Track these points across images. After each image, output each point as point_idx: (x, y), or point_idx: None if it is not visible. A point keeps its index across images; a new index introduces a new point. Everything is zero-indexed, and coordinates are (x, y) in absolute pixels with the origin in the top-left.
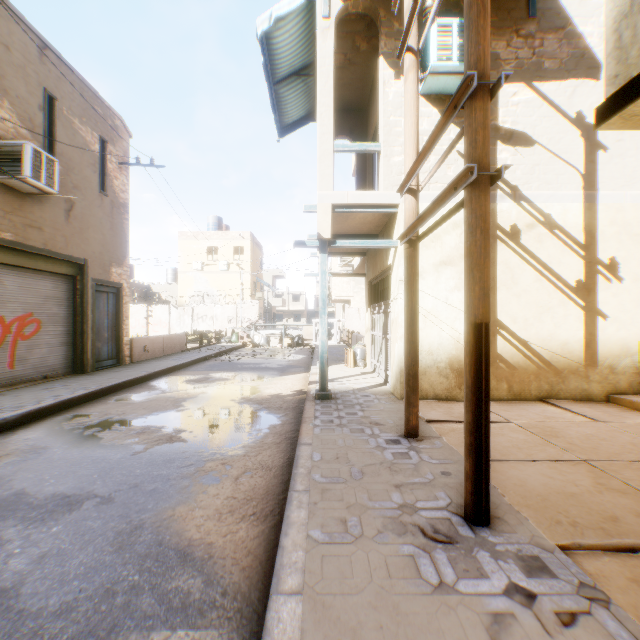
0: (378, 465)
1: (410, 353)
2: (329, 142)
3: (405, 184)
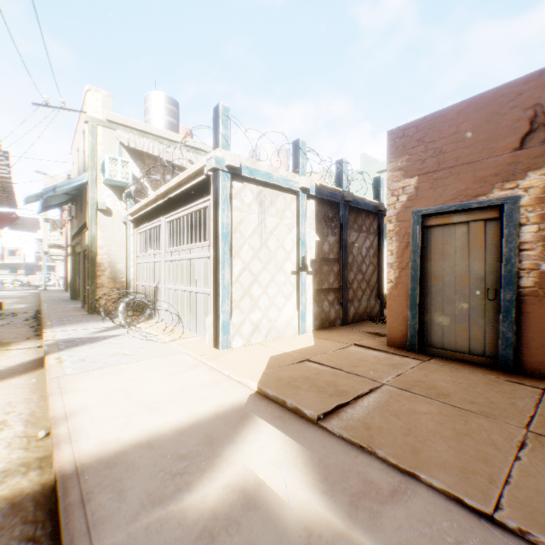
0: (57, 292)
1: (66, 276)
2: (48, 229)
3: (64, 248)
